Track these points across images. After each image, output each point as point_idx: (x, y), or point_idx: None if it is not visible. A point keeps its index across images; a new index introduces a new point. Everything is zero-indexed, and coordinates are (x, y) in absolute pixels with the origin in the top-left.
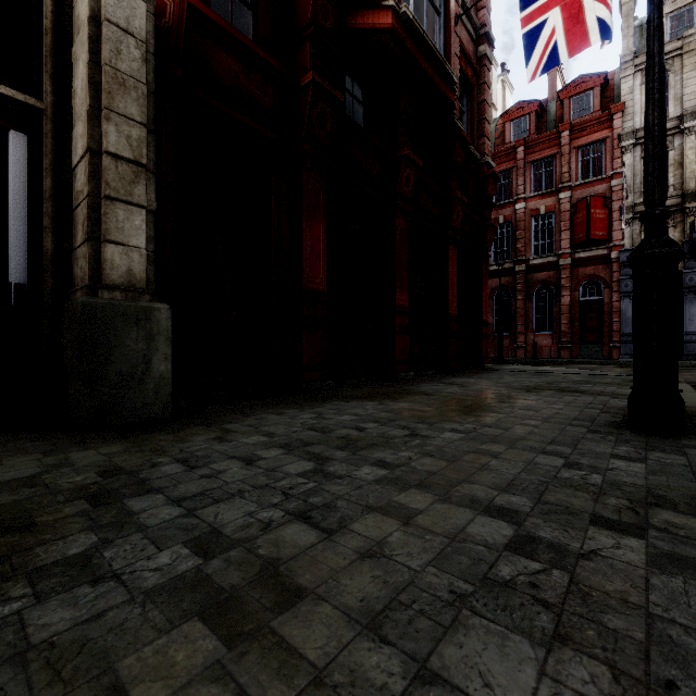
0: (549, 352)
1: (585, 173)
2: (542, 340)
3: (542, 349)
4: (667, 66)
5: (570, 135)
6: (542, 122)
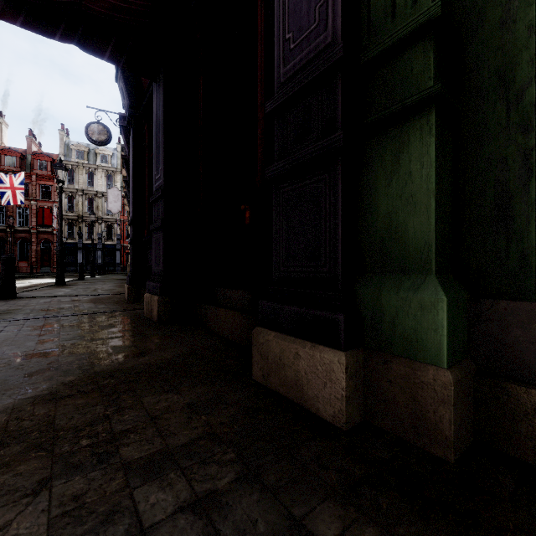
0: (27, 270)
1: (44, 196)
2: (23, 265)
3: (23, 269)
4: (74, 169)
5: (36, 178)
6: (24, 162)
